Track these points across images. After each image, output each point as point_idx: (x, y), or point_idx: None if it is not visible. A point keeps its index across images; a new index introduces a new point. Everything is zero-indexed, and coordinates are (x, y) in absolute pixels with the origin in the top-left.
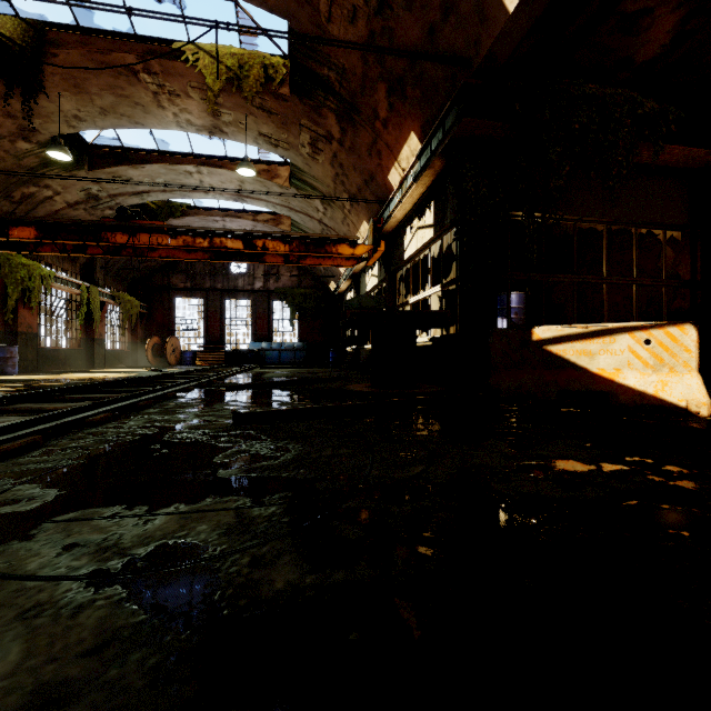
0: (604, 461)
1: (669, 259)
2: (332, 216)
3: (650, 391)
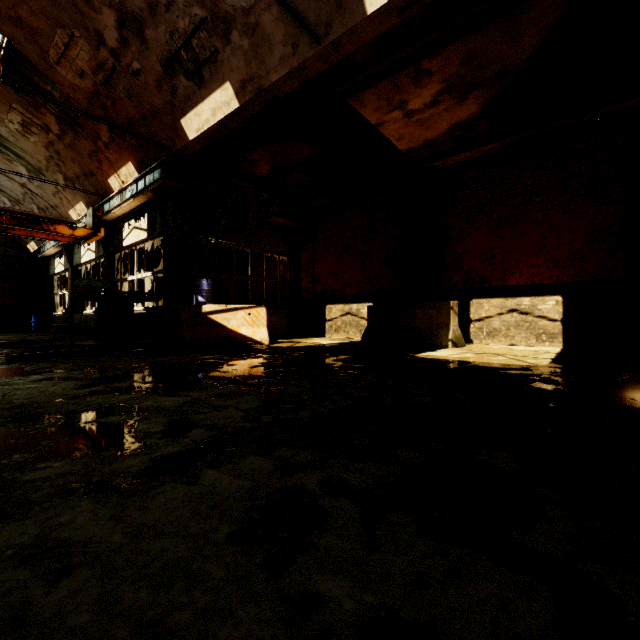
0: (207, 356)
1: (283, 270)
2: (41, 185)
3: (250, 336)
